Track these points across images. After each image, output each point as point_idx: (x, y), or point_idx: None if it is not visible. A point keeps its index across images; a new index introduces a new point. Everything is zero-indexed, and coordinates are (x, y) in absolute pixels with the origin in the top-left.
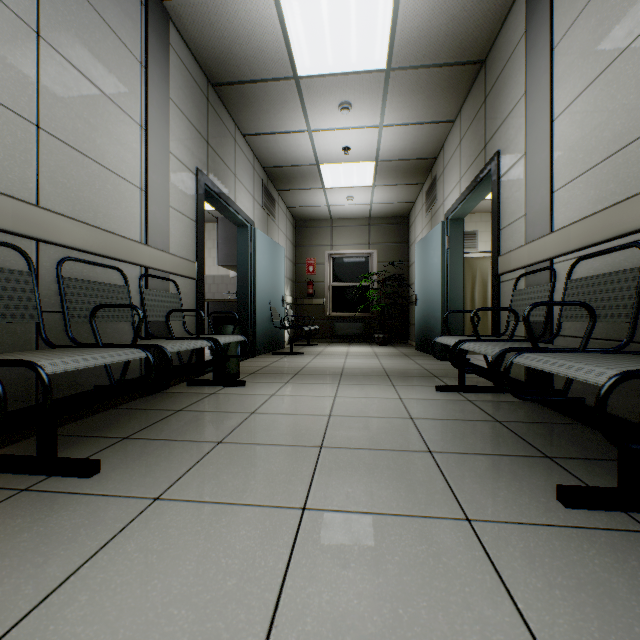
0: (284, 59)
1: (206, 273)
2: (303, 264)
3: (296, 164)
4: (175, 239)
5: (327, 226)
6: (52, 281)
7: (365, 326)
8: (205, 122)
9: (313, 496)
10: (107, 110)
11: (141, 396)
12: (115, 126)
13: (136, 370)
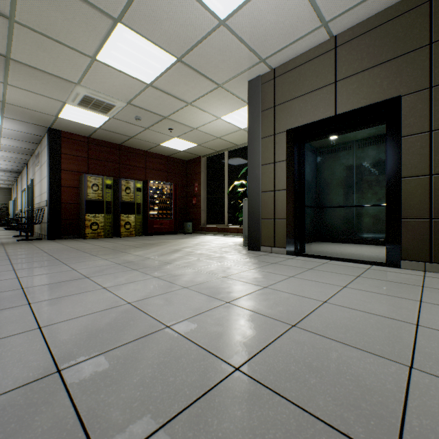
0: None
1: None
2: None
3: None
4: None
5: None
6: None
7: None
8: None
9: None
10: None
11: None
12: None
13: None
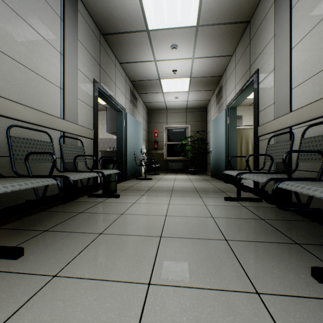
0: (141, 20)
1: (101, 137)
2: (152, 132)
3: (148, 79)
4: (81, 117)
5: (164, 112)
6: (4, 138)
7: (184, 164)
8: (98, 54)
9: (155, 273)
10: (40, 42)
11: (60, 203)
12: (45, 52)
13: (58, 189)
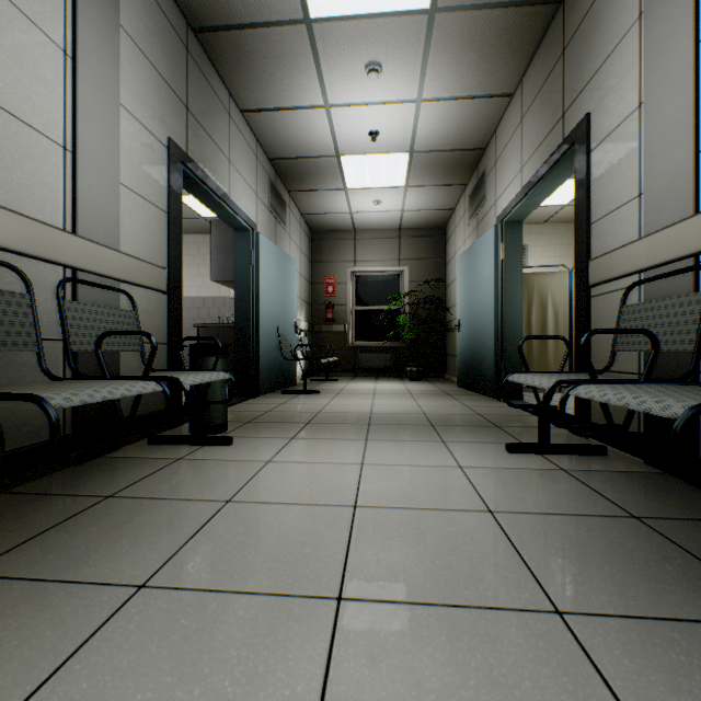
0: None
1: (205, 294)
2: (321, 284)
3: (311, 155)
4: (131, 233)
5: (349, 238)
6: None
7: (395, 357)
8: (183, 79)
9: None
10: None
11: (64, 466)
12: (8, 36)
13: None
